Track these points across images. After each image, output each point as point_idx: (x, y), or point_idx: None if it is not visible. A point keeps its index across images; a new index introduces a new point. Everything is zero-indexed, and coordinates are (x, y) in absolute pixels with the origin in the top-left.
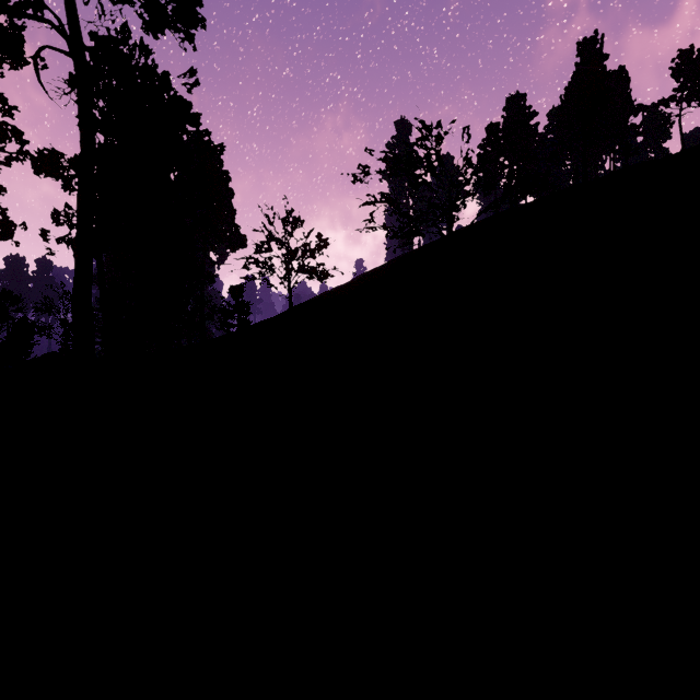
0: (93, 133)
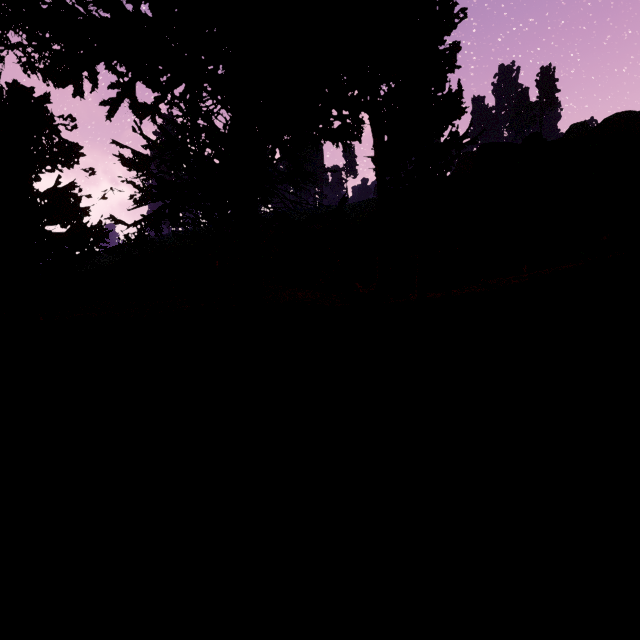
0: None
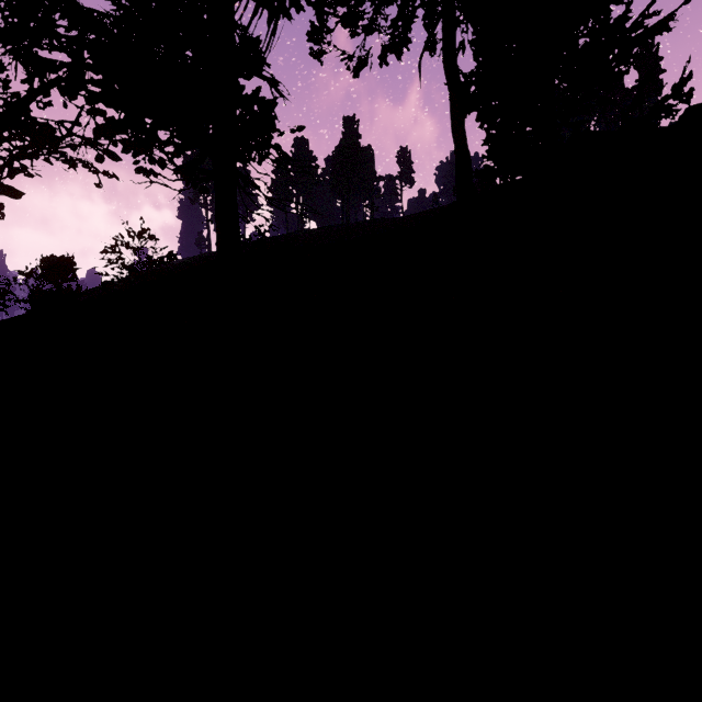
0: None
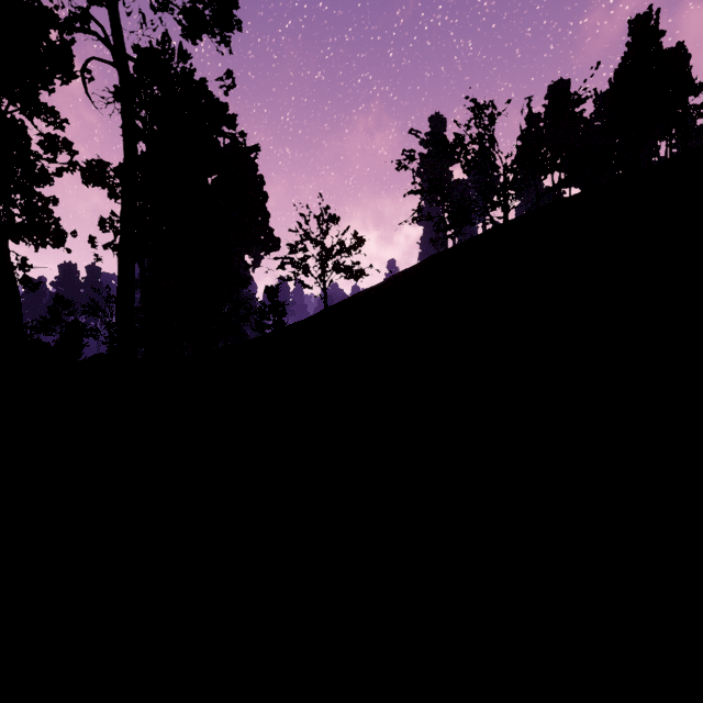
0: (135, 140)
